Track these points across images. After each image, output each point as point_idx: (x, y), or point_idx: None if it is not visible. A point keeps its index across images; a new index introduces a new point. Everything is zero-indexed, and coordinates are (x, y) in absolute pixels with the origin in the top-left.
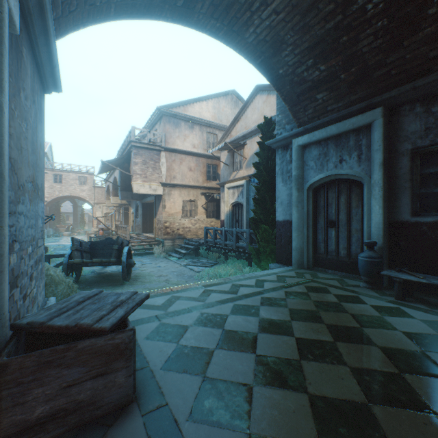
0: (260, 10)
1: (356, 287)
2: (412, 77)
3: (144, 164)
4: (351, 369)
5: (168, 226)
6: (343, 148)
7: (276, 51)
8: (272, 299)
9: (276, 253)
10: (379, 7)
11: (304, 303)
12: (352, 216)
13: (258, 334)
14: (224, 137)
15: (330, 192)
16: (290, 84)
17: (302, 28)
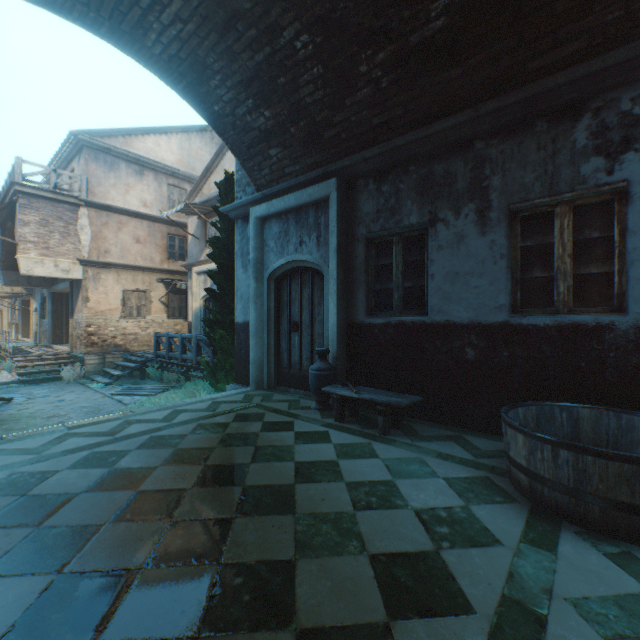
0: (156, 10)
1: (304, 410)
2: (362, 146)
3: (43, 225)
4: (171, 523)
5: (93, 333)
6: (303, 227)
7: (201, 77)
8: (165, 437)
9: (236, 369)
10: (310, 49)
11: (208, 438)
12: (315, 316)
13: (80, 494)
14: (192, 194)
15: (294, 284)
16: (234, 129)
17: (226, 52)
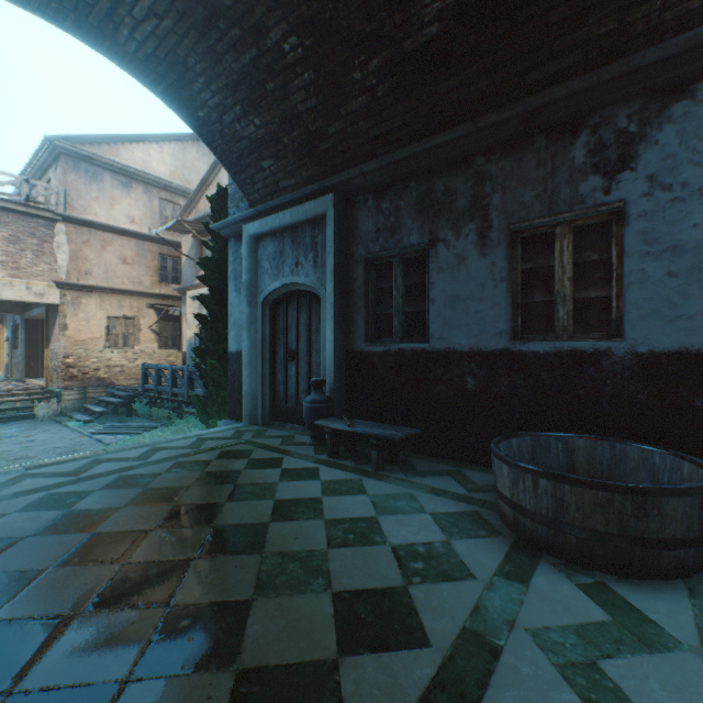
0: (127, 3)
1: (297, 446)
2: (360, 159)
3: (12, 243)
4: (123, 566)
5: (73, 364)
6: (300, 246)
7: (182, 79)
8: (135, 477)
9: (229, 403)
10: (299, 52)
11: (183, 477)
12: (313, 345)
13: (25, 538)
14: (186, 210)
15: (291, 309)
16: (222, 138)
17: (208, 52)
